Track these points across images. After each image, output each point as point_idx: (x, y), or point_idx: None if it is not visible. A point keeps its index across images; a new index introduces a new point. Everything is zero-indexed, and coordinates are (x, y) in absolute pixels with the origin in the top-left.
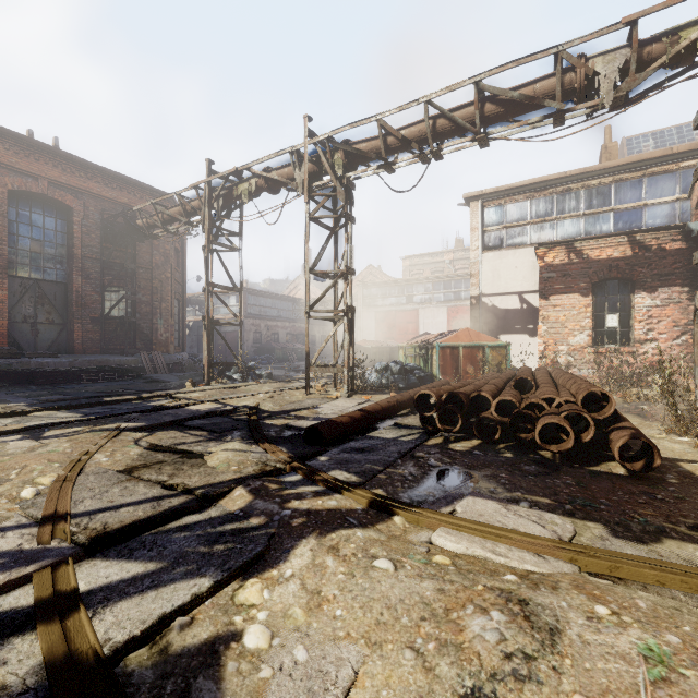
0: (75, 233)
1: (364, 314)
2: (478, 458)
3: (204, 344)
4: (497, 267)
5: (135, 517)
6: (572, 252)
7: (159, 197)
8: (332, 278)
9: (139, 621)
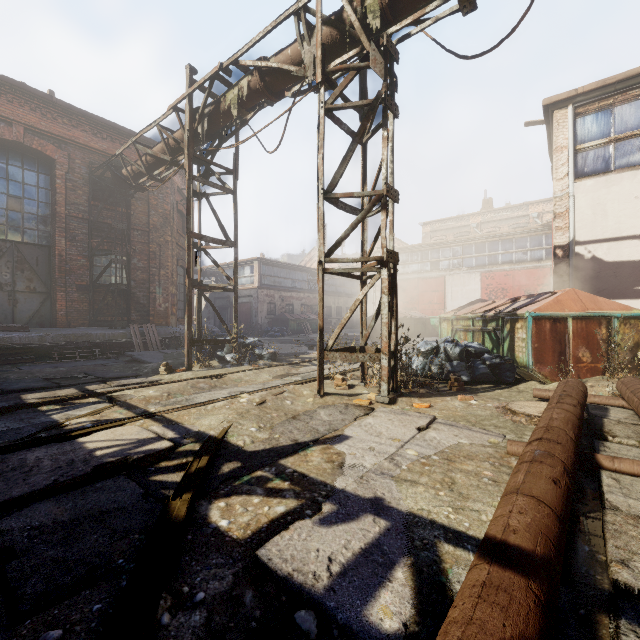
0: (58, 189)
1: None
2: None
3: None
4: (602, 200)
5: None
6: None
7: (139, 133)
8: (358, 213)
9: None
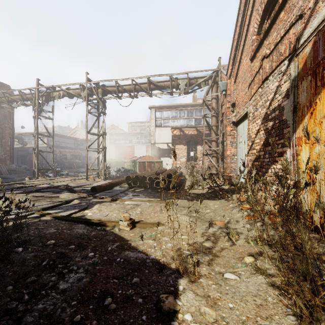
0: None
1: (110, 147)
2: (141, 192)
3: (34, 160)
4: (160, 133)
5: (50, 205)
6: (181, 131)
7: (7, 90)
8: (97, 135)
9: (66, 214)
